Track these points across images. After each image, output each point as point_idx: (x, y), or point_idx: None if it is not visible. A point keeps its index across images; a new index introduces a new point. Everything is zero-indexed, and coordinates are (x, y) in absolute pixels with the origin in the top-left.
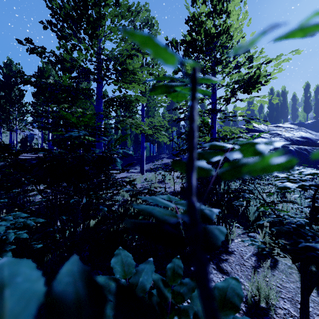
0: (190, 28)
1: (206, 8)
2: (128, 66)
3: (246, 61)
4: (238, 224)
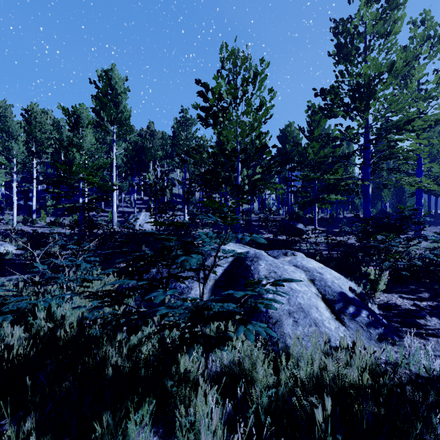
0: None
1: None
2: (406, 126)
3: None
4: None
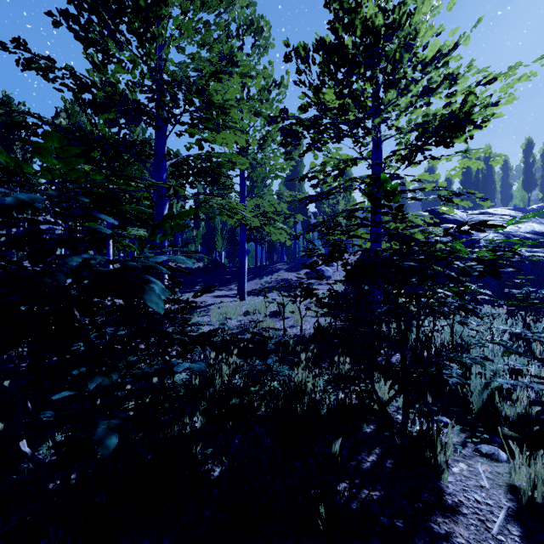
0: (335, 14)
1: None
2: (214, 95)
3: (445, 81)
4: (445, 416)
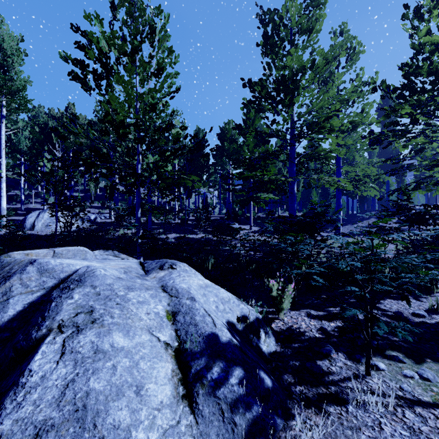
0: (405, 74)
1: (431, 36)
2: (326, 124)
3: None
4: None
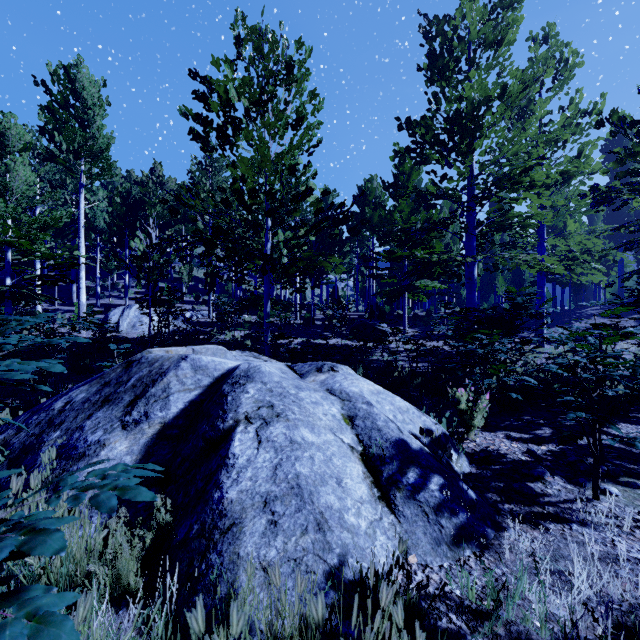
0: None
1: None
2: (523, 178)
3: None
4: None
